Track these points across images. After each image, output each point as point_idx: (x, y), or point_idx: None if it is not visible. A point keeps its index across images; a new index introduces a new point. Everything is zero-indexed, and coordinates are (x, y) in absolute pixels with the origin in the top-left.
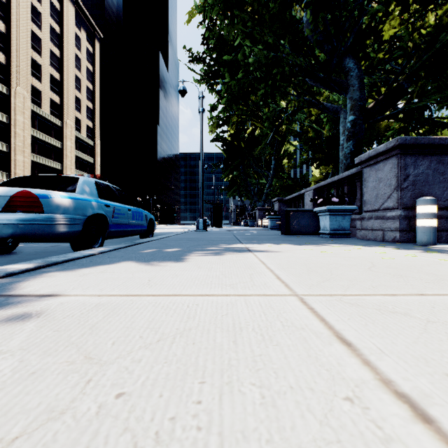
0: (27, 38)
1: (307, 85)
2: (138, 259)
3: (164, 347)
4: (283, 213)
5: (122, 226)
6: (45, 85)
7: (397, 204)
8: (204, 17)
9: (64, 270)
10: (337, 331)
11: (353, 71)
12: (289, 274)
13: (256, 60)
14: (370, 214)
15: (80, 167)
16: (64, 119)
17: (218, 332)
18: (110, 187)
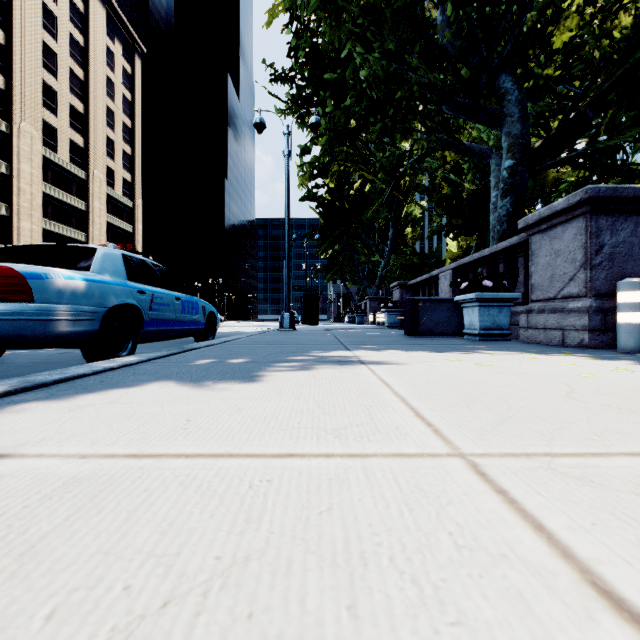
0: (36, 52)
1: (442, 117)
2: (181, 377)
3: (172, 632)
4: (409, 303)
5: (165, 323)
6: (63, 120)
7: (586, 289)
8: (292, 19)
9: (47, 399)
10: (587, 566)
11: (512, 94)
12: (435, 407)
13: (369, 75)
14: (542, 305)
15: (113, 238)
16: (90, 169)
17: (310, 569)
18: (147, 264)
